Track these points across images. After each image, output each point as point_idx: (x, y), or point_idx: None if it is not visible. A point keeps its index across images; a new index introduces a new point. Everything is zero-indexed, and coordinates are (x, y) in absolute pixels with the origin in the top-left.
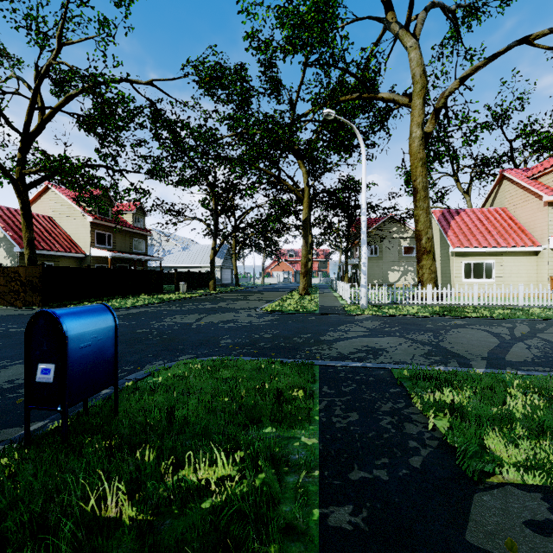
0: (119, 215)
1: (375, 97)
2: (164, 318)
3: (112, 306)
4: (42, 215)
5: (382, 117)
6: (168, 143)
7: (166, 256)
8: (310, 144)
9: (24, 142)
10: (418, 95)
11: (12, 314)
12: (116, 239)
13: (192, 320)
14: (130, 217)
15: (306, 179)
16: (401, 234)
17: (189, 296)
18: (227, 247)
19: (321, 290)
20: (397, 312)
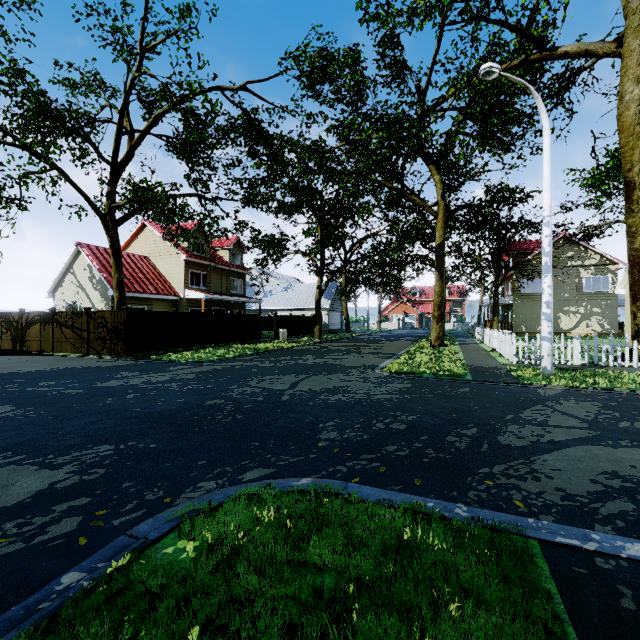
0: (216, 252)
1: (552, 55)
2: (250, 380)
3: (198, 358)
4: (138, 255)
5: (560, 86)
6: (265, 161)
7: (267, 297)
8: (449, 137)
9: (113, 172)
10: (636, 32)
11: (89, 367)
12: (211, 279)
13: (285, 384)
14: (227, 253)
15: (440, 189)
16: (580, 261)
17: (289, 346)
18: (336, 286)
19: (460, 340)
20: (616, 384)
